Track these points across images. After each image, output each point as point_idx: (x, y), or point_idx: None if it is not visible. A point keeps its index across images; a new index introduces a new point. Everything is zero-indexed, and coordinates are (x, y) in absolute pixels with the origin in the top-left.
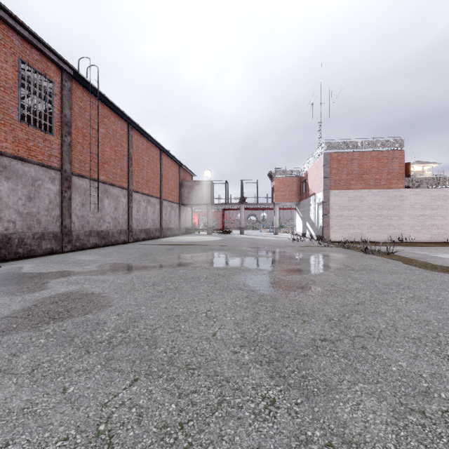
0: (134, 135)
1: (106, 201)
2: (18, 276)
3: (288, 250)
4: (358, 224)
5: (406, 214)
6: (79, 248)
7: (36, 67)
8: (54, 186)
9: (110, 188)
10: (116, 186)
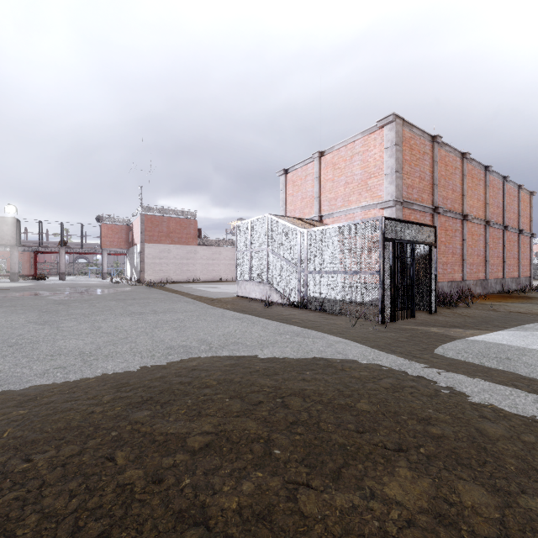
0: None
1: None
2: None
3: (99, 288)
4: (167, 269)
5: (198, 263)
6: None
7: None
8: None
9: None
10: None
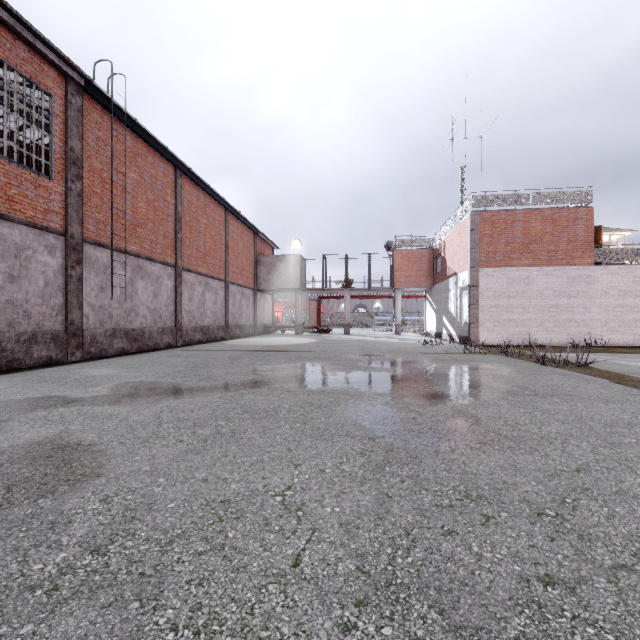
0: (184, 185)
1: (140, 284)
2: None
3: (420, 359)
4: (523, 318)
5: (596, 304)
6: (96, 356)
7: (22, 70)
8: (53, 259)
9: (146, 264)
10: (155, 261)
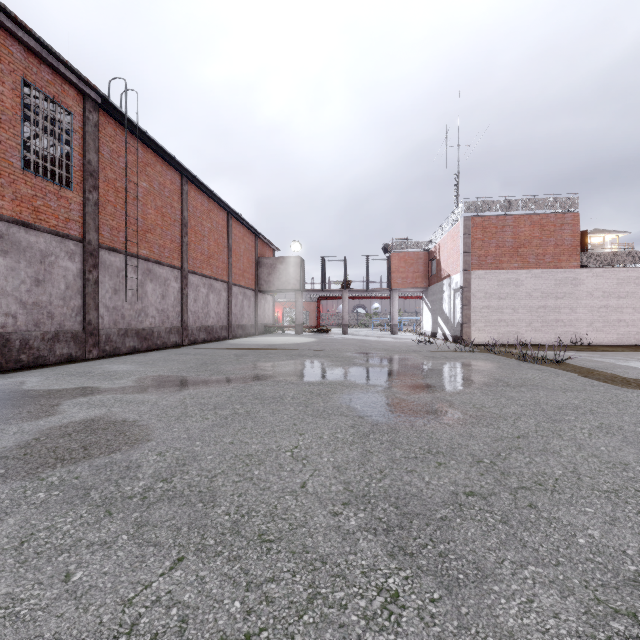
0: (190, 192)
1: (149, 286)
2: (17, 394)
3: (412, 356)
4: (513, 319)
5: (582, 305)
6: (110, 354)
7: (46, 92)
8: (73, 264)
9: (155, 267)
10: (163, 264)
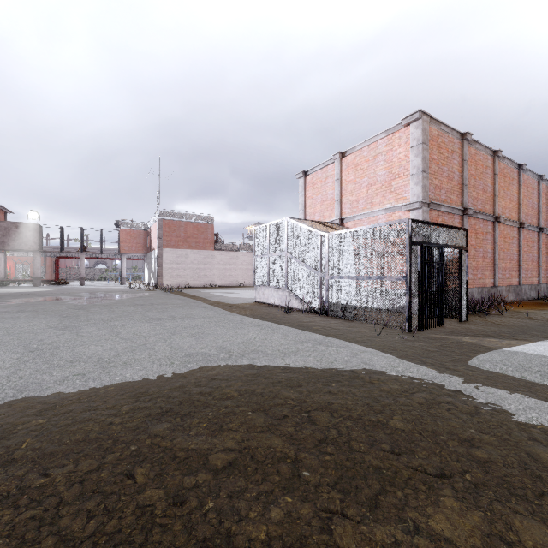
0: None
1: None
2: None
3: (117, 293)
4: (184, 274)
5: (215, 268)
6: None
7: None
8: None
9: None
10: None
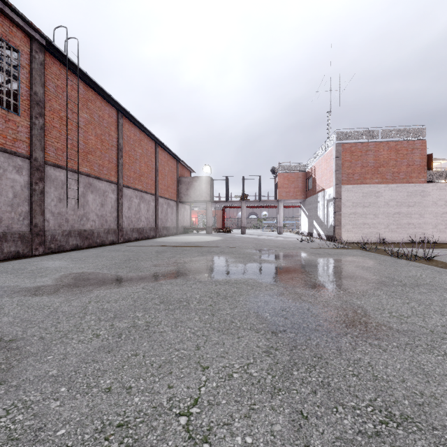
0: (125, 124)
1: (90, 197)
2: None
3: (301, 253)
4: (374, 222)
5: (428, 211)
6: (55, 251)
7: None
8: (21, 176)
9: (95, 182)
10: (102, 179)
